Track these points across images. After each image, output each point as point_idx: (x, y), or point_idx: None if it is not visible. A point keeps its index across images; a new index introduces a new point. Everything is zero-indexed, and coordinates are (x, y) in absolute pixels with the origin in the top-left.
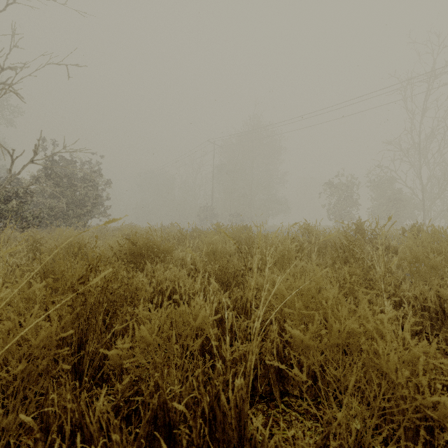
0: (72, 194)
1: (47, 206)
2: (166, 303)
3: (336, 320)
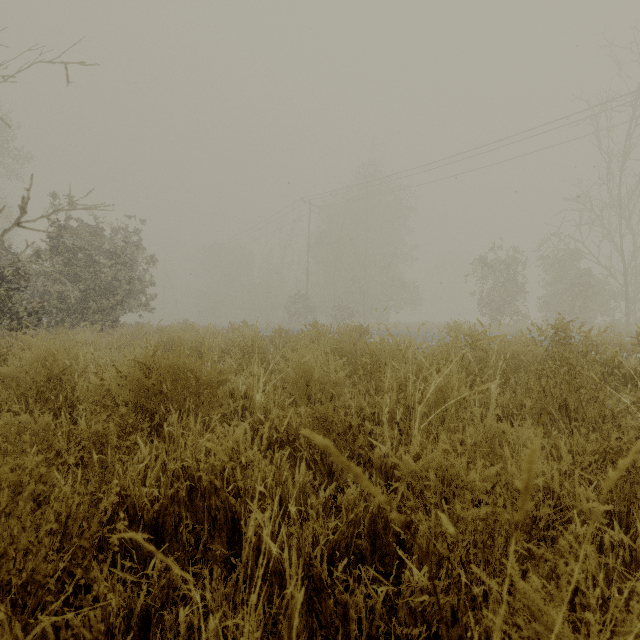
0: (94, 277)
1: (56, 295)
2: None
3: None
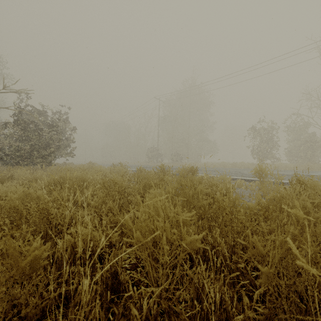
0: (37, 137)
1: (14, 147)
2: None
3: None
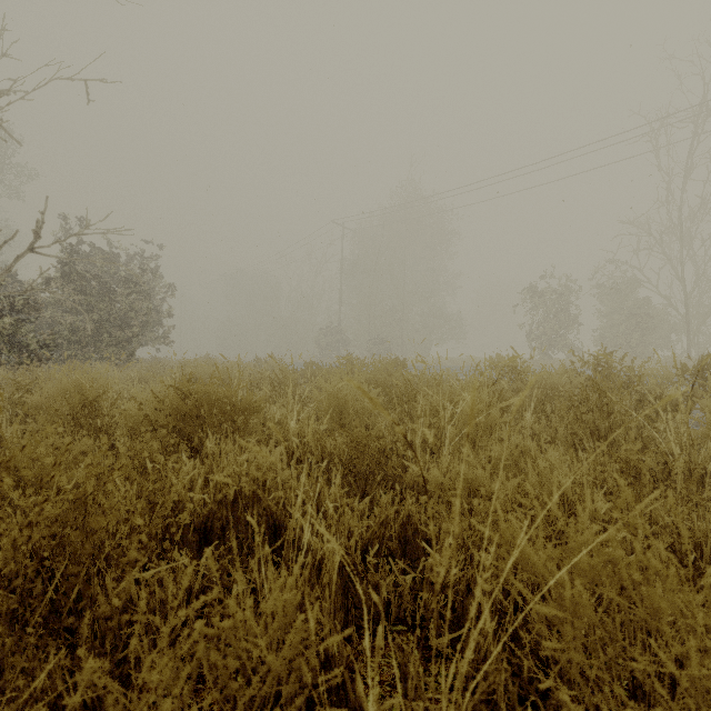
0: (109, 306)
1: (66, 326)
2: (184, 610)
3: (705, 658)
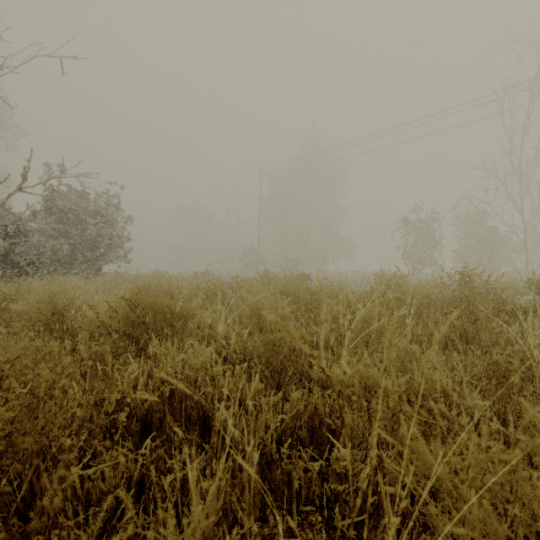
0: (81, 233)
1: (49, 248)
2: None
3: None
